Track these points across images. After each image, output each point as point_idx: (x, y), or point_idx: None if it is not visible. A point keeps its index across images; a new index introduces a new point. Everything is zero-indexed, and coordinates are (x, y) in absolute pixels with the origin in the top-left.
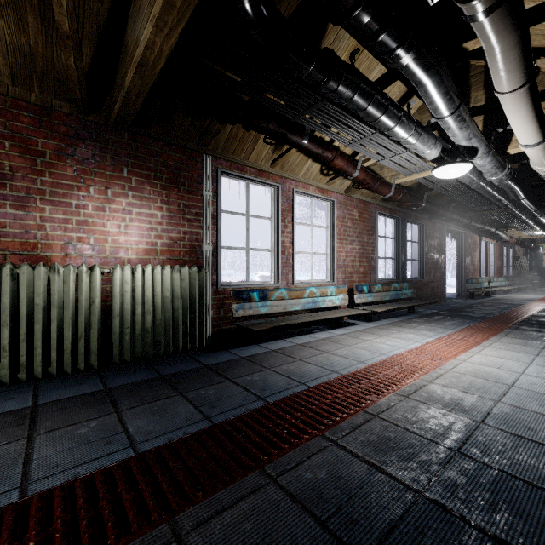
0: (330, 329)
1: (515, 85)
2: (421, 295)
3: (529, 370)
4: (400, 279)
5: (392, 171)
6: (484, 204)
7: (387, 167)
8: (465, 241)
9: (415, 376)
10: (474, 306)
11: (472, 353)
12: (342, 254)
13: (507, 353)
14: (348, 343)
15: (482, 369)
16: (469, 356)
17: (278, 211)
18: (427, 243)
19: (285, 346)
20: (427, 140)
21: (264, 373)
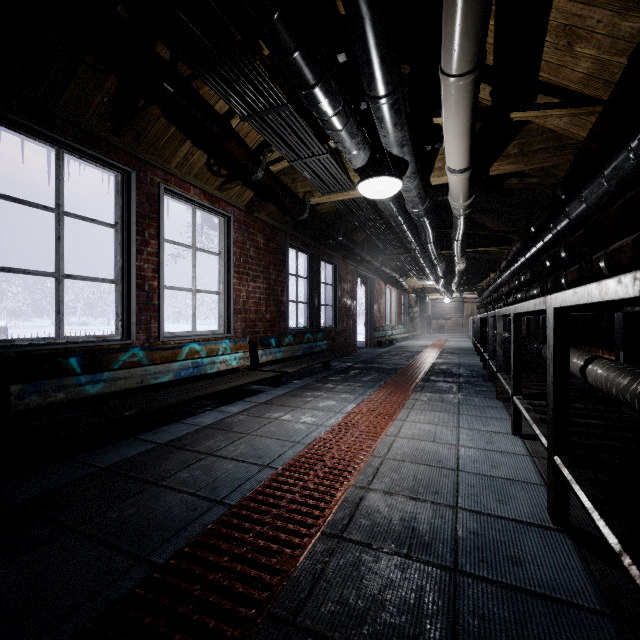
0: (223, 406)
1: (467, 65)
2: (335, 347)
3: (462, 439)
4: (314, 328)
5: (306, 186)
6: (394, 247)
7: (300, 180)
8: (373, 287)
9: (345, 481)
10: (384, 355)
11: (401, 422)
12: (242, 294)
13: (433, 416)
14: (247, 429)
15: (419, 446)
16: (399, 427)
17: (130, 215)
18: (340, 287)
19: (134, 452)
20: (356, 131)
21: (51, 548)
